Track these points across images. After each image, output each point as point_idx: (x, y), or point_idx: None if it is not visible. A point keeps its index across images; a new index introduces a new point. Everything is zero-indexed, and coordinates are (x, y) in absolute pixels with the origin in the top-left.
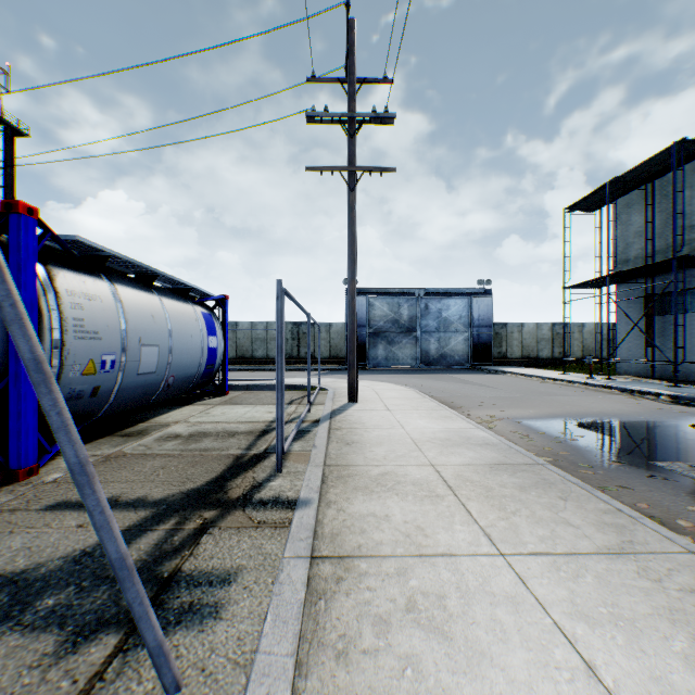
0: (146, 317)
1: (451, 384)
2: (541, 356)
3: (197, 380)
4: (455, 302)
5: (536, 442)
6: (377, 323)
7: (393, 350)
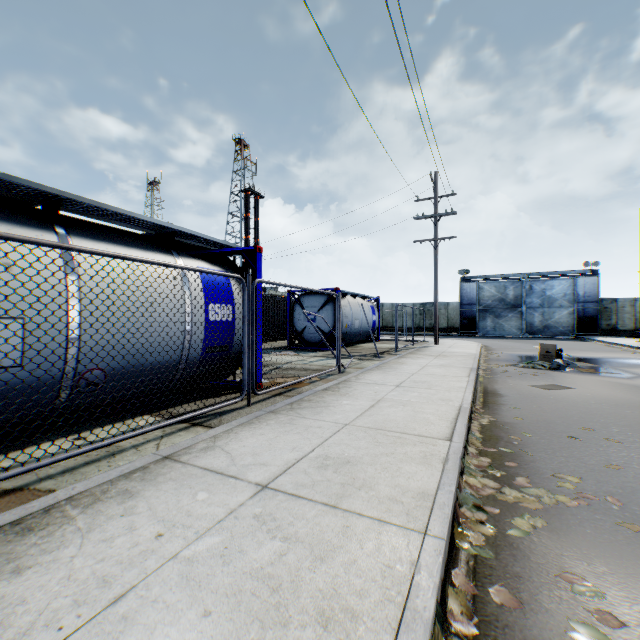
0: (356, 310)
1: (518, 344)
2: None
3: (368, 334)
4: (558, 282)
5: (499, 357)
6: (485, 301)
7: (499, 322)
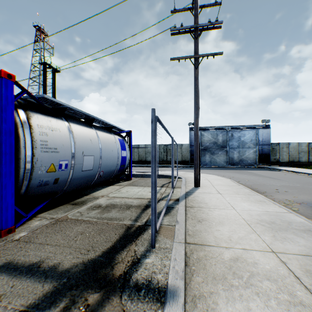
0: (86, 140)
1: (250, 176)
2: (300, 161)
3: (116, 173)
4: (248, 132)
5: None
6: (205, 143)
7: (214, 157)
